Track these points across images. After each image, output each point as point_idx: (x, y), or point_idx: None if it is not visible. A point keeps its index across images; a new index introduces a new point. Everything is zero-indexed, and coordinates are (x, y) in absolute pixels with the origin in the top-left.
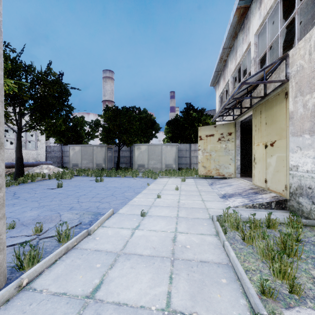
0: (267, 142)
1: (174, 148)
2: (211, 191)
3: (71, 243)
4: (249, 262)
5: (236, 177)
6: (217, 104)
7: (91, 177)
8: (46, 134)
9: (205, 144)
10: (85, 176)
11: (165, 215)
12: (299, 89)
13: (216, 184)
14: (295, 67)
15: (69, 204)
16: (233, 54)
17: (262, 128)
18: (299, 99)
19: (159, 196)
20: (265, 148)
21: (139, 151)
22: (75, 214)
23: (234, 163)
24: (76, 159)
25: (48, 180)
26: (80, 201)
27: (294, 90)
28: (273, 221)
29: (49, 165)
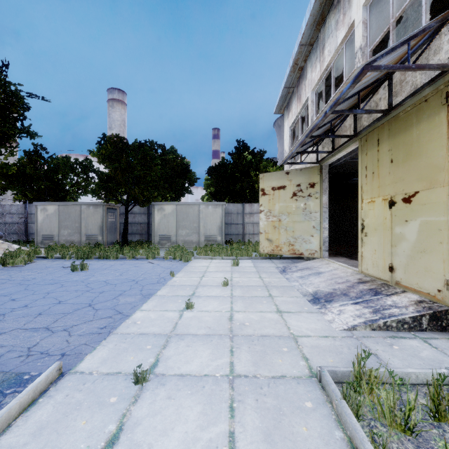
0: (394, 196)
1: (219, 209)
2: (287, 285)
3: None
4: None
5: (321, 257)
6: (287, 140)
7: (69, 260)
8: None
9: (271, 202)
10: (59, 258)
11: (201, 371)
12: None
13: (292, 270)
14: None
15: None
16: (317, 53)
17: (382, 171)
18: None
19: (189, 305)
20: (390, 207)
21: (161, 215)
22: None
23: (319, 234)
24: (48, 227)
25: None
26: None
27: None
28: None
29: None
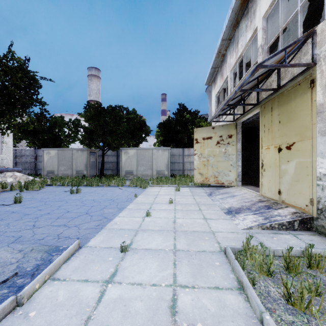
0: (281, 145)
1: (166, 152)
2: (212, 203)
3: None
4: None
5: (236, 185)
6: (213, 104)
7: (67, 187)
8: (8, 134)
9: (202, 148)
10: (60, 185)
11: (157, 247)
12: None
13: (215, 194)
14: None
15: (17, 231)
16: (233, 46)
17: (274, 128)
18: None
19: (148, 214)
20: (279, 152)
21: (126, 156)
22: (17, 251)
23: (235, 170)
24: (51, 165)
25: (8, 192)
26: (38, 224)
27: (325, 75)
28: (316, 258)
29: (16, 172)
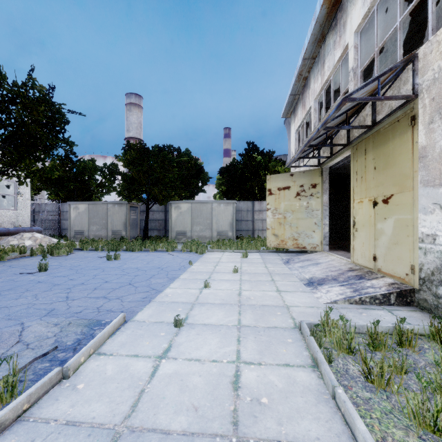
0: (376, 197)
1: (230, 207)
2: (288, 273)
3: (11, 410)
4: (394, 439)
5: (322, 250)
6: (293, 143)
7: (101, 252)
8: (27, 183)
9: (277, 201)
10: (92, 250)
11: (218, 322)
12: (437, 109)
13: (294, 261)
14: (429, 73)
15: (49, 304)
16: (318, 67)
17: (368, 176)
18: (439, 125)
19: (207, 285)
20: (374, 206)
21: (177, 212)
22: (53, 325)
23: (320, 230)
24: (80, 223)
25: (28, 258)
26: (72, 296)
27: (428, 111)
28: (408, 334)
29: (36, 233)
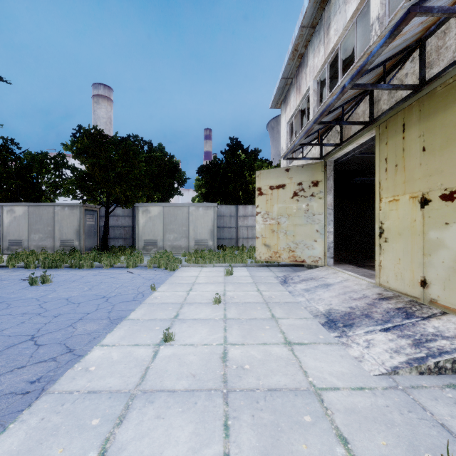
0: (427, 192)
1: (210, 211)
2: (292, 301)
3: None
4: None
5: (326, 265)
6: (284, 137)
7: (33, 270)
8: None
9: (269, 203)
10: (22, 267)
11: None
12: None
13: (294, 281)
14: None
15: None
16: (320, 36)
17: (410, 162)
18: None
19: (169, 337)
20: (423, 206)
21: (146, 217)
22: None
23: (323, 239)
24: (16, 231)
25: None
26: None
27: None
28: None
29: None
